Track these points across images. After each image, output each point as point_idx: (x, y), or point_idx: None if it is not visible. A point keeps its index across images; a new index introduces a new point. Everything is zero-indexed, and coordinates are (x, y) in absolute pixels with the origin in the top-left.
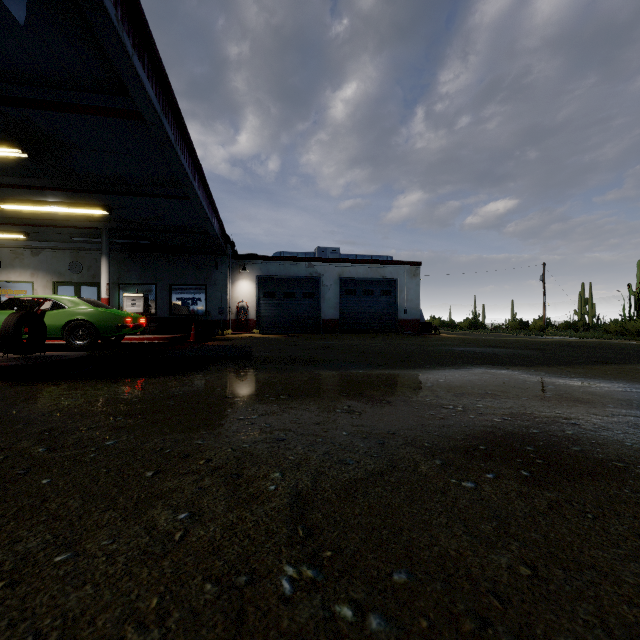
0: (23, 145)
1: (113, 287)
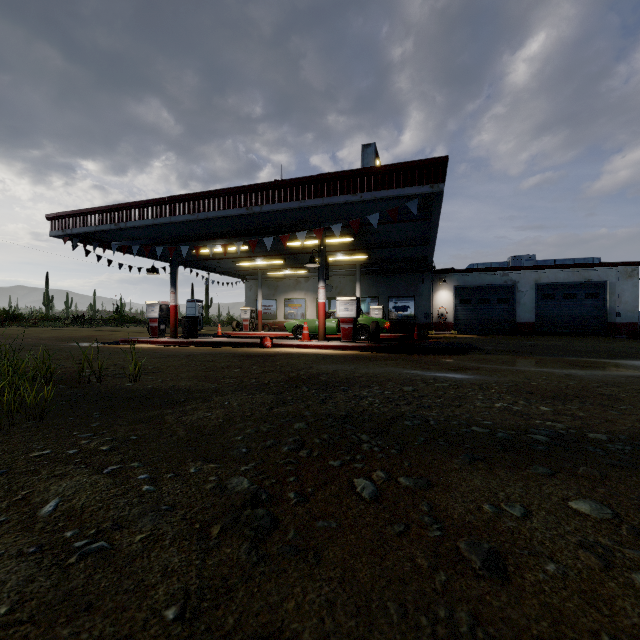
0: (354, 236)
1: None
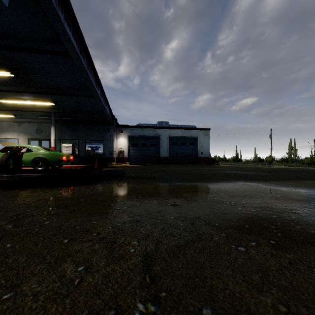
0: (11, 70)
1: (57, 141)
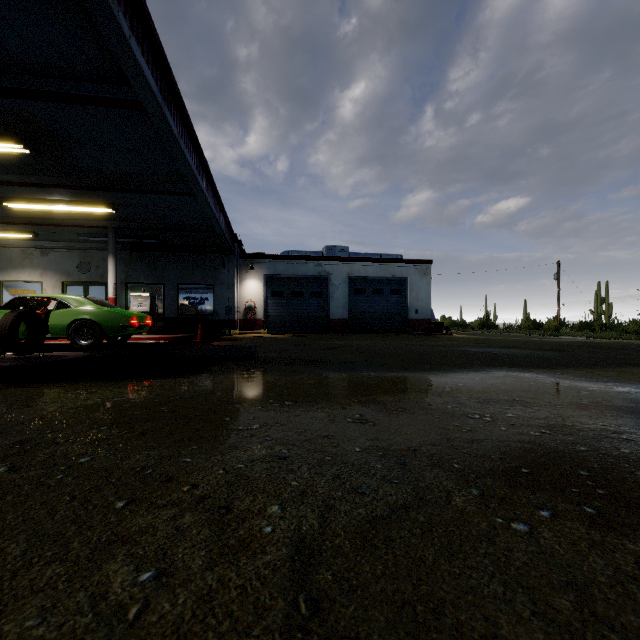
0: (25, 140)
1: (121, 287)
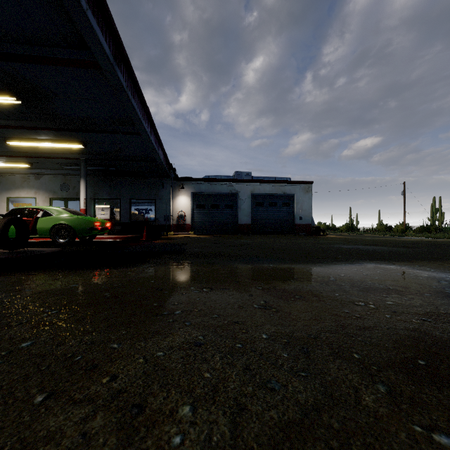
0: (17, 94)
1: (90, 201)
